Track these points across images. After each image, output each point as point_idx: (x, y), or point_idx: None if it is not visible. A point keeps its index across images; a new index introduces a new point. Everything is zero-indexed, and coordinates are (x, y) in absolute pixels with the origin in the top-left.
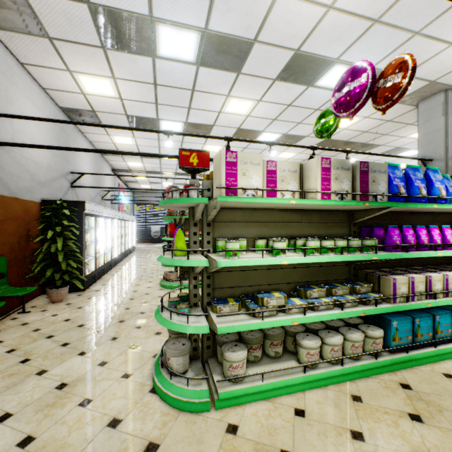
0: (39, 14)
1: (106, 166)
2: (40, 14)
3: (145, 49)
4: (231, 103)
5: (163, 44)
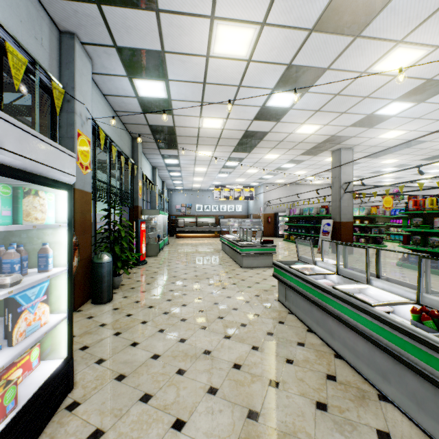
0: (367, 184)
1: (433, 190)
2: (367, 184)
3: (384, 181)
4: (423, 177)
5: (385, 181)
